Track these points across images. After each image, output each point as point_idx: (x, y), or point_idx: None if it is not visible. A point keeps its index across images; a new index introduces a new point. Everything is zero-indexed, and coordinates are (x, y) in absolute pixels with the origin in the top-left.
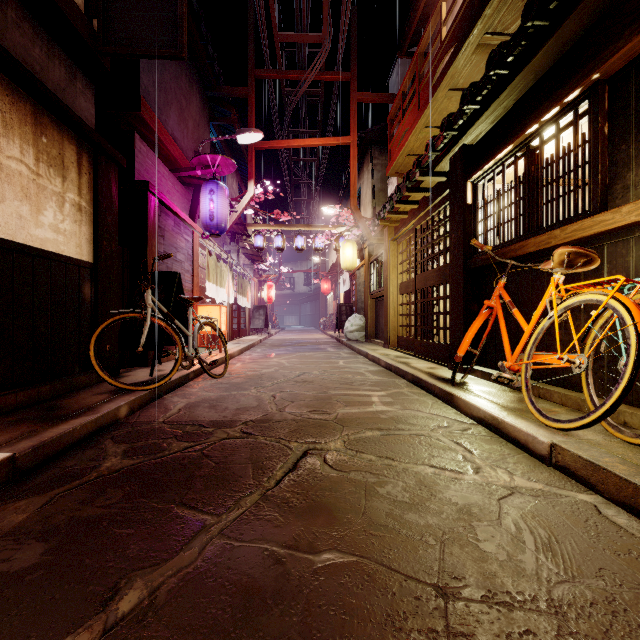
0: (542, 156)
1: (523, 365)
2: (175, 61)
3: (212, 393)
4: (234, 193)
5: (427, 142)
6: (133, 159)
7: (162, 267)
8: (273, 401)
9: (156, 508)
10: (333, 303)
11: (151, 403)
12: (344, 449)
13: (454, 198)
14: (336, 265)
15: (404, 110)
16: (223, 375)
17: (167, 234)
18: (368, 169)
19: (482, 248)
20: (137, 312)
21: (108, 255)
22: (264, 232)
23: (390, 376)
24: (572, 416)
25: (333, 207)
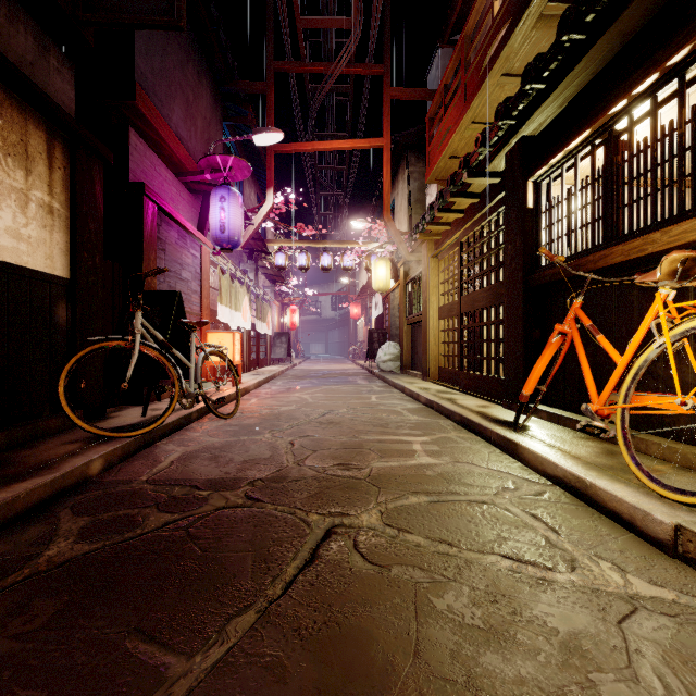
0: (631, 141)
1: (618, 409)
2: (180, 47)
3: (216, 439)
4: (252, 205)
5: (477, 135)
6: (127, 157)
7: (163, 286)
8: (290, 450)
9: (97, 640)
10: (364, 329)
11: (138, 453)
12: (381, 526)
13: (511, 202)
14: (367, 287)
15: (446, 105)
16: (233, 414)
17: (169, 248)
18: (403, 178)
19: (553, 259)
20: (123, 339)
21: (90, 270)
22: (286, 249)
23: (432, 416)
24: (685, 478)
25: (364, 221)
